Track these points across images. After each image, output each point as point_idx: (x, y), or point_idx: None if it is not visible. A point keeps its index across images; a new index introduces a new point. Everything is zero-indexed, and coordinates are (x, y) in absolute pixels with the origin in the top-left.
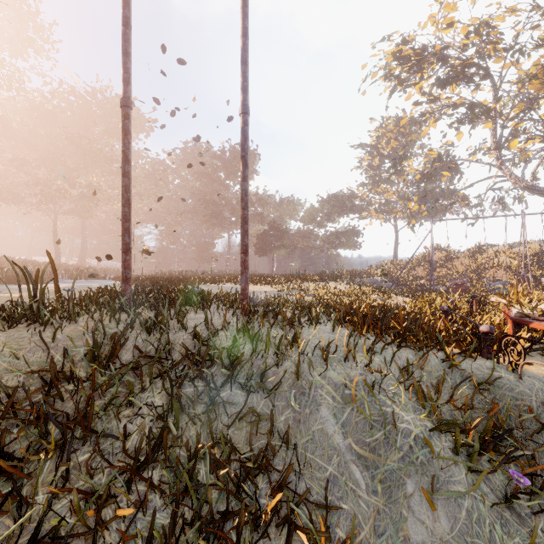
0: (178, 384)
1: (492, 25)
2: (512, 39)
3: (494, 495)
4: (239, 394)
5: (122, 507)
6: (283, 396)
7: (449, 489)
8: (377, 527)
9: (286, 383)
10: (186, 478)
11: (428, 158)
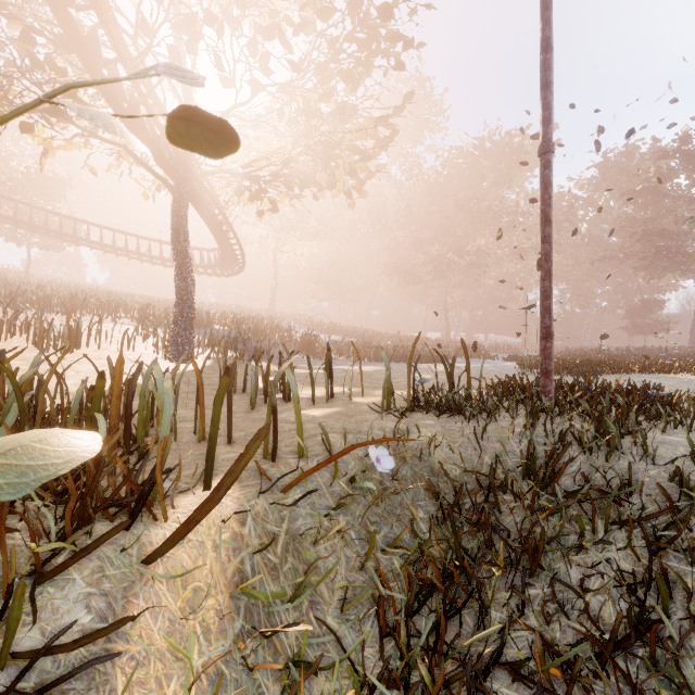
0: (657, 550)
1: None
2: None
3: None
4: None
5: (589, 688)
6: None
7: None
8: None
9: None
10: None
11: None
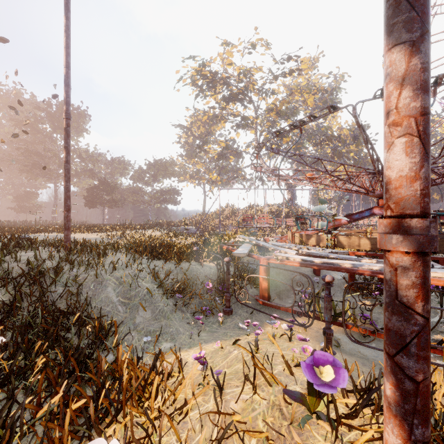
0: (19, 288)
1: (252, 73)
2: (261, 85)
3: (174, 306)
4: (61, 289)
5: None
6: (88, 286)
7: (155, 305)
8: (124, 322)
9: (90, 281)
10: (30, 318)
11: (220, 146)
